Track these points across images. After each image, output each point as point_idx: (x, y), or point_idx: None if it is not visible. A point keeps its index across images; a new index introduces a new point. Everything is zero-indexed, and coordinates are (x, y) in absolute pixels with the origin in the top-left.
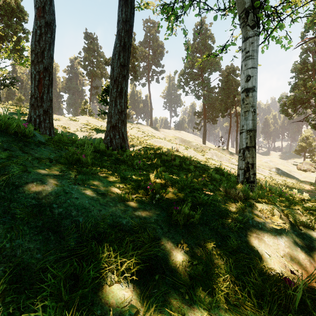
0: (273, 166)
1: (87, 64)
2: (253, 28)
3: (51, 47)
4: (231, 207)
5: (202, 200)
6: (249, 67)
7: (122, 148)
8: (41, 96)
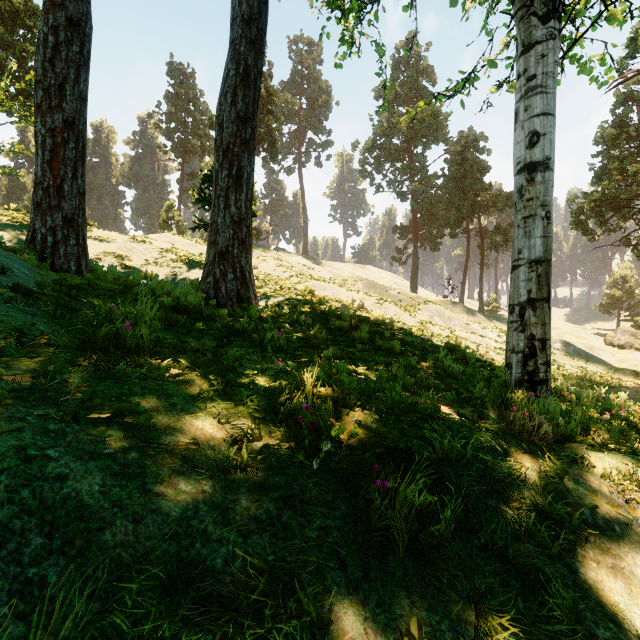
0: (557, 338)
1: (173, 128)
2: (546, 21)
3: (82, 75)
4: (526, 467)
5: (448, 448)
6: (535, 114)
7: (240, 302)
8: (59, 185)
